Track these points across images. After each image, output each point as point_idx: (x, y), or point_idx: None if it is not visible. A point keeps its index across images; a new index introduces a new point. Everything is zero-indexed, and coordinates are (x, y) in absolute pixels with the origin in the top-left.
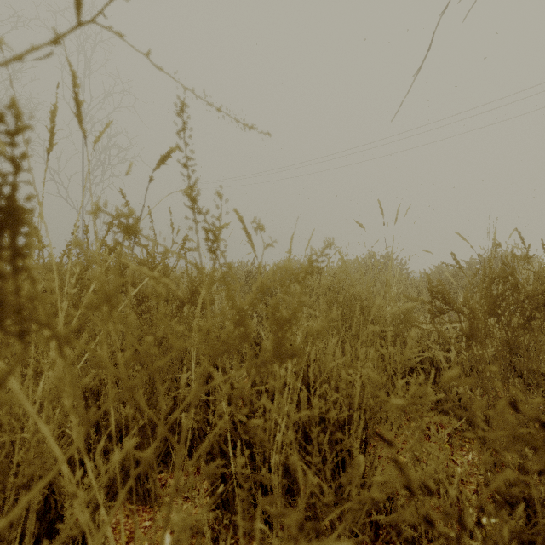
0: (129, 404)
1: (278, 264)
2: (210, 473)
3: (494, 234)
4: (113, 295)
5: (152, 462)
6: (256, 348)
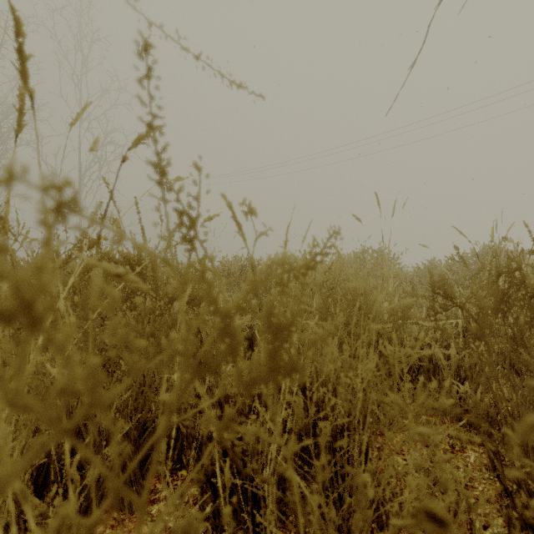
0: (91, 429)
1: (273, 258)
2: (185, 532)
3: (492, 228)
4: (36, 303)
5: (137, 470)
6: (246, 364)
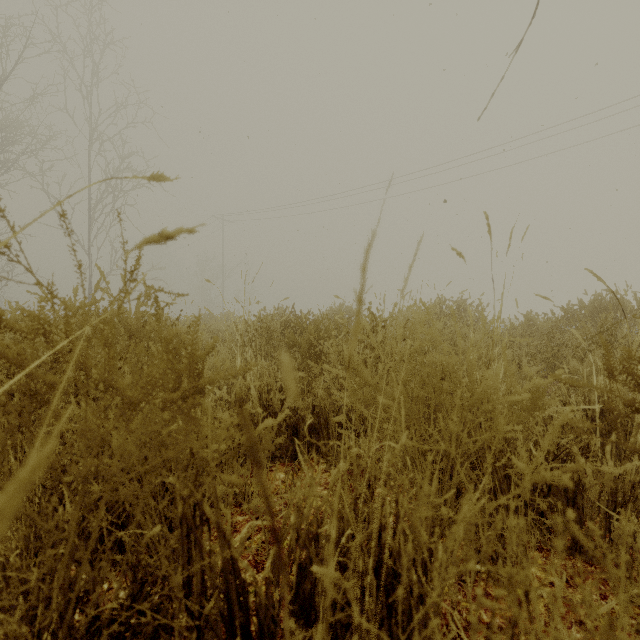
0: None
1: None
2: None
3: None
4: None
5: None
6: None
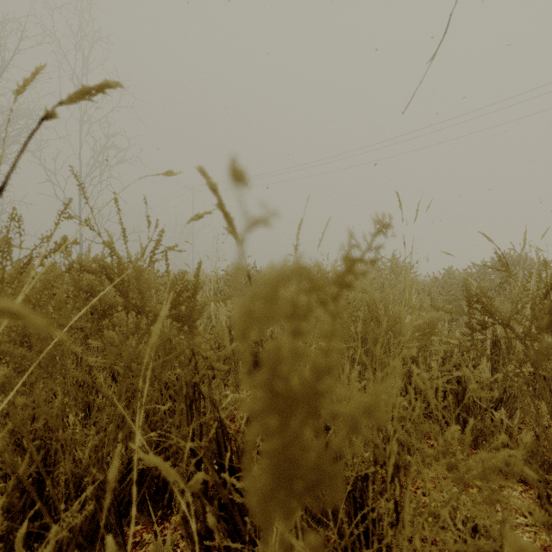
0: None
1: (278, 269)
2: None
3: (524, 234)
4: None
5: (115, 526)
6: None
